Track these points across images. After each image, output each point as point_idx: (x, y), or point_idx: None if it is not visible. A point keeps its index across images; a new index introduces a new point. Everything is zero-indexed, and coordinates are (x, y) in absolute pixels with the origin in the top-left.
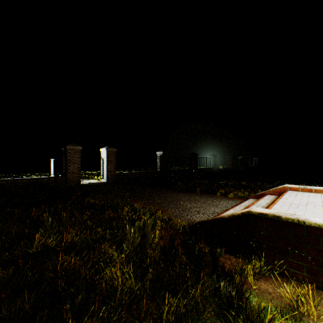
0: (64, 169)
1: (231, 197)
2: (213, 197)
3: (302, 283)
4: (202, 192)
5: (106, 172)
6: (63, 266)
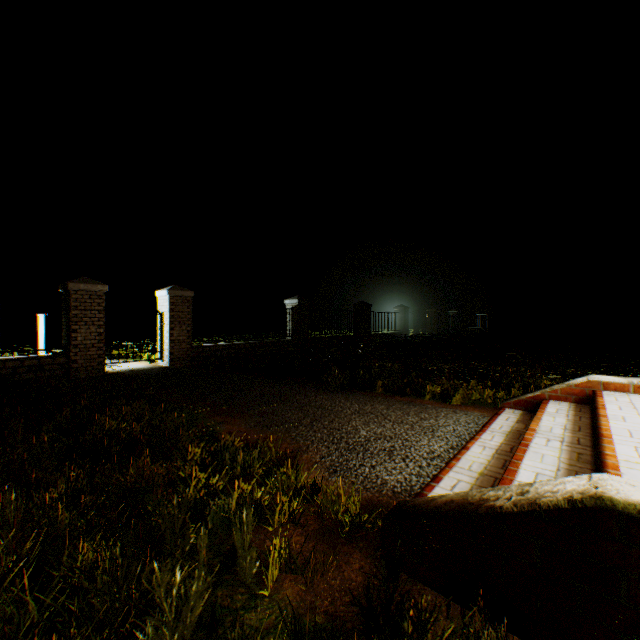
0: (65, 339)
1: (457, 403)
2: (415, 403)
3: None
4: (387, 391)
5: (169, 345)
6: None
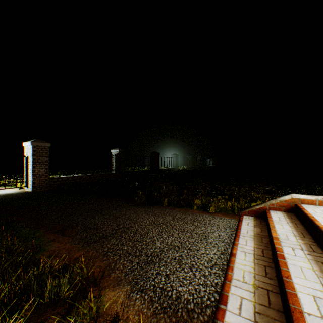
0: None
1: (212, 211)
2: (188, 212)
3: None
4: (171, 204)
5: (32, 178)
6: None
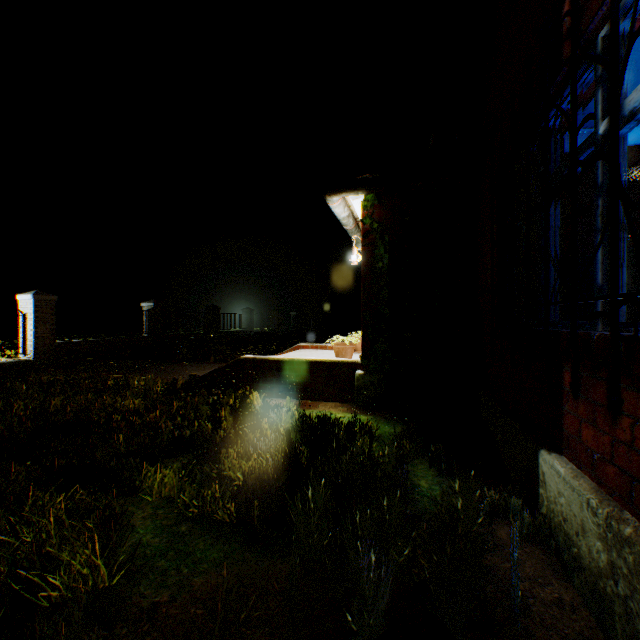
0: None
1: None
2: None
3: (267, 397)
4: (218, 361)
5: (35, 341)
6: (77, 408)
